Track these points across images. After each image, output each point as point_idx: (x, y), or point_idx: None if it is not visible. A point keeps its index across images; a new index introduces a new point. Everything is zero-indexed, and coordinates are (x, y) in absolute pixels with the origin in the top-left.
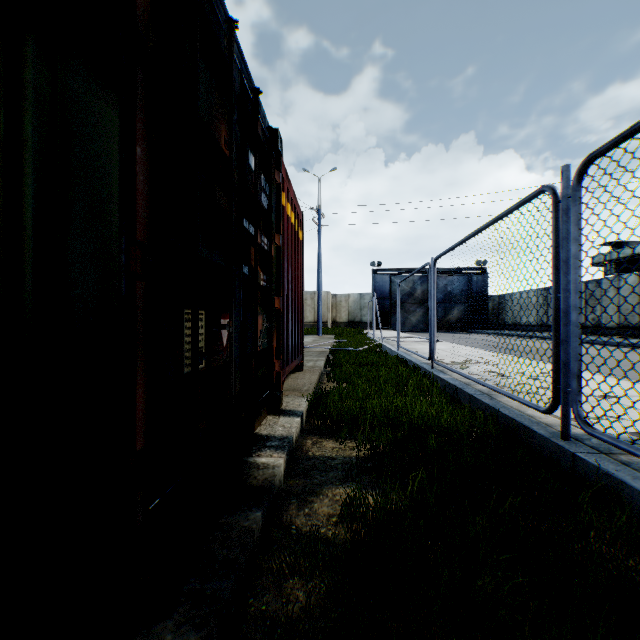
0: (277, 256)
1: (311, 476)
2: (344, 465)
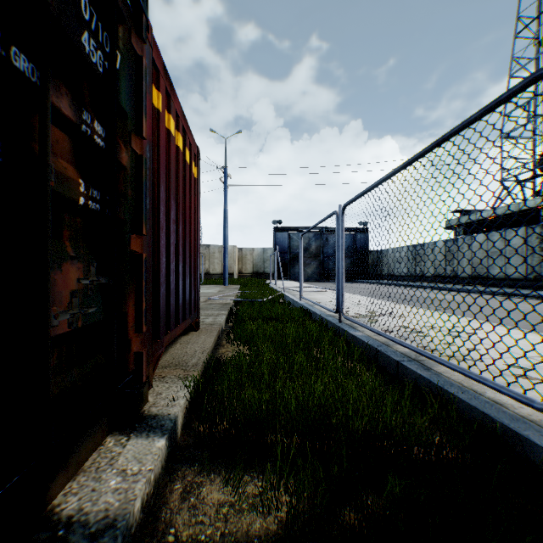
0: (137, 171)
1: None
2: None
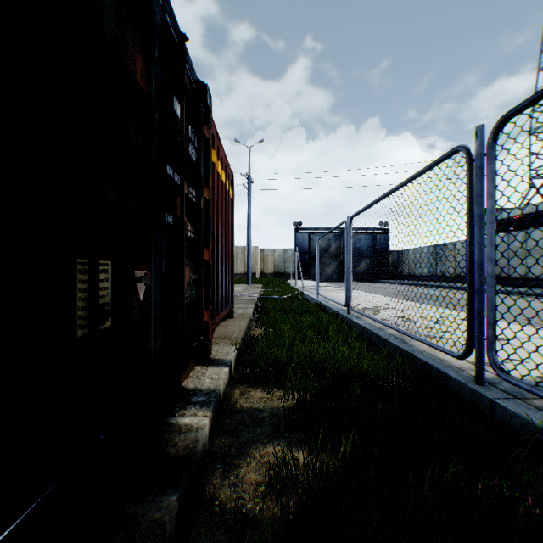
0: (206, 209)
1: (238, 433)
2: (272, 418)
